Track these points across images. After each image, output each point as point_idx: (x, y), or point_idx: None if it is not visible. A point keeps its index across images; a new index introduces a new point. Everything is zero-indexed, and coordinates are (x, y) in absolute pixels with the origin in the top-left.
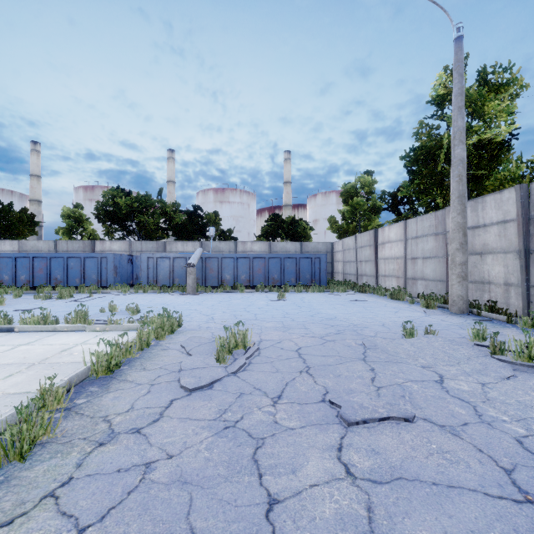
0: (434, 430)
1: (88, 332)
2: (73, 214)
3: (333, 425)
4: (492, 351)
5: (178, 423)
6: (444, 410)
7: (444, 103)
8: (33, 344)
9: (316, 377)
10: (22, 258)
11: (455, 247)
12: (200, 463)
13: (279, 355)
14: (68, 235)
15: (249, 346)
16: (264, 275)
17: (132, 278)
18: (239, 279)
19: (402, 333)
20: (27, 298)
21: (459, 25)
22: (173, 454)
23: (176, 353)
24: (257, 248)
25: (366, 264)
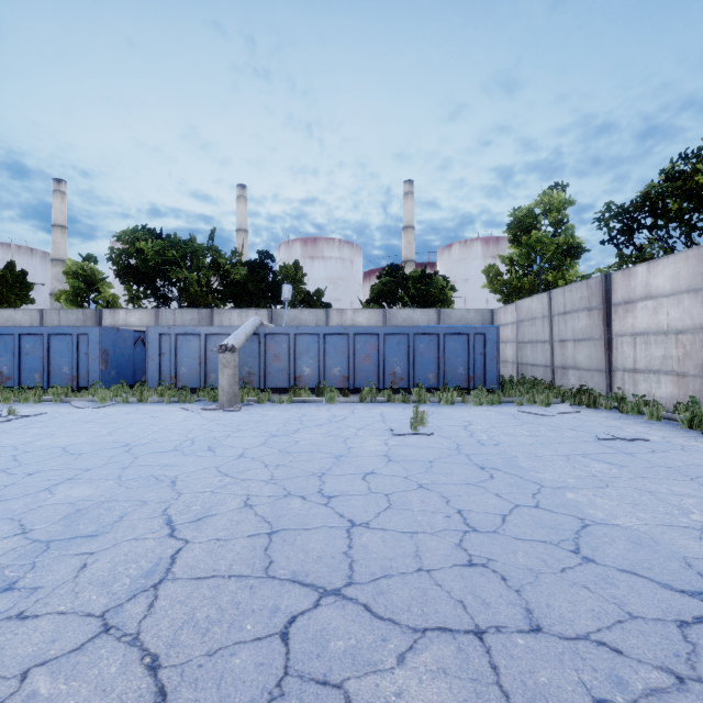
0: None
1: None
2: (81, 270)
3: None
4: None
5: None
6: None
7: None
8: None
9: None
10: None
11: None
12: None
13: None
14: (73, 303)
15: None
16: (375, 368)
17: (145, 371)
18: (329, 374)
19: None
20: None
21: None
22: None
23: None
24: (363, 319)
25: (578, 345)
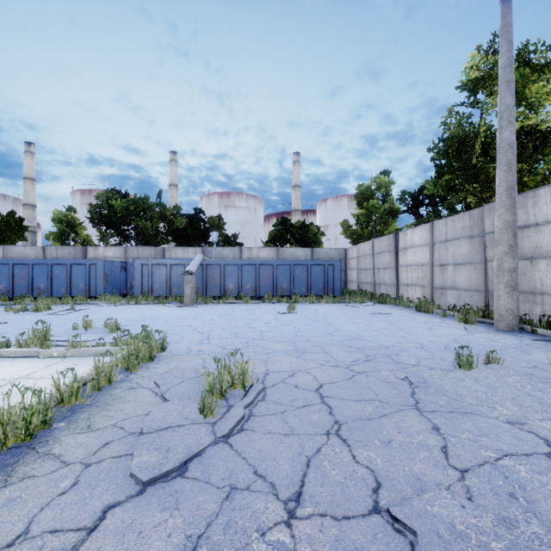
0: None
1: (41, 359)
2: (64, 217)
3: None
4: None
5: None
6: None
7: (478, 86)
8: None
9: (354, 446)
10: (0, 265)
11: (502, 250)
12: None
13: (292, 398)
14: (59, 241)
15: (250, 384)
16: (271, 284)
17: (126, 287)
18: (244, 288)
19: (451, 360)
20: None
21: None
22: None
23: (146, 395)
24: (264, 254)
25: (385, 271)
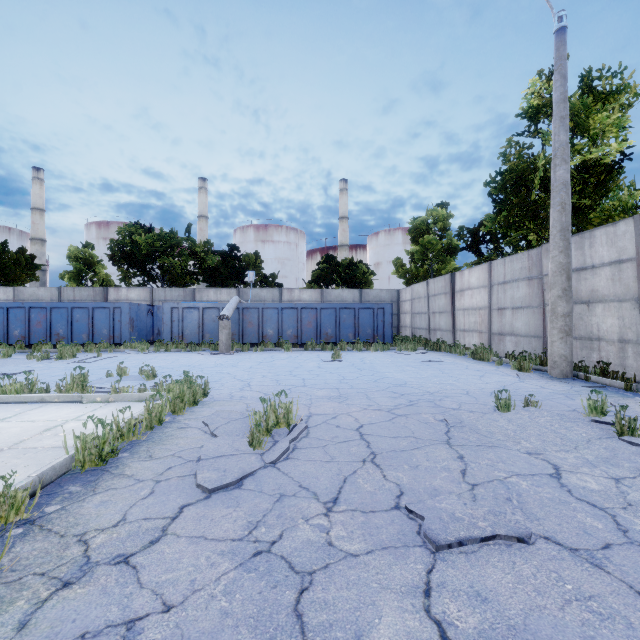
0: (564, 558)
1: (85, 403)
2: (81, 255)
3: (414, 548)
4: (619, 431)
5: (187, 546)
6: (571, 522)
7: (538, 115)
8: (9, 420)
9: (385, 469)
10: (15, 308)
11: (556, 294)
12: (213, 621)
13: (334, 435)
14: (75, 281)
15: (294, 424)
16: (315, 330)
17: (152, 333)
18: (285, 334)
19: (493, 404)
20: (19, 358)
21: (561, 13)
22: (172, 603)
23: (197, 433)
24: (306, 296)
25: (441, 316)
